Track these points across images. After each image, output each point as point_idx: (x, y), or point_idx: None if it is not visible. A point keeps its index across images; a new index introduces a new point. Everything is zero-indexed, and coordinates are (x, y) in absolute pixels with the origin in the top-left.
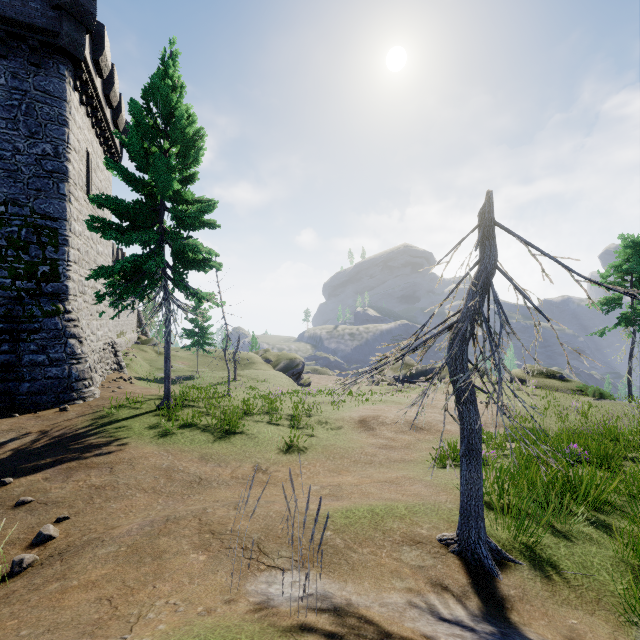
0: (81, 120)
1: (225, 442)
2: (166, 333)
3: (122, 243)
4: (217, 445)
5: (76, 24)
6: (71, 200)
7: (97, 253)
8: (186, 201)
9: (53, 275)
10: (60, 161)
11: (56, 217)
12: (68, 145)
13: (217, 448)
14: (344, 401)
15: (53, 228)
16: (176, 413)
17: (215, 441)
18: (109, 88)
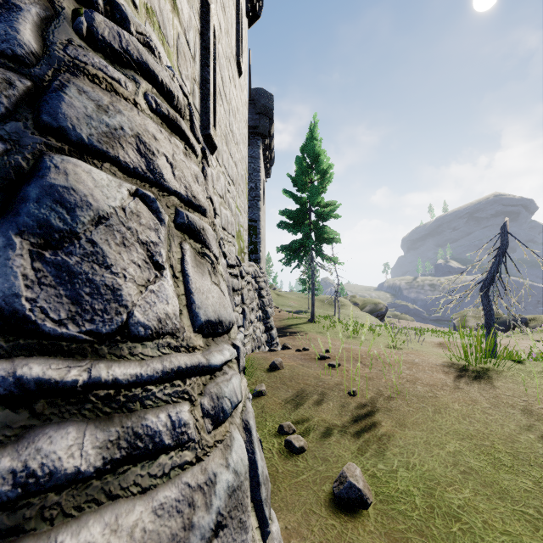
0: (262, 164)
1: (353, 339)
2: (313, 280)
3: (294, 233)
4: (350, 340)
5: (265, 118)
6: (261, 210)
7: (264, 234)
8: (322, 205)
9: (255, 250)
10: (257, 191)
11: (256, 220)
12: (260, 181)
13: (350, 341)
14: (425, 334)
15: (255, 226)
16: (319, 325)
17: (348, 338)
18: (271, 140)
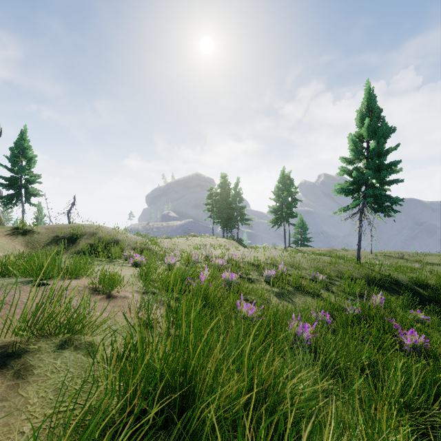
0: None
1: None
2: (23, 216)
3: (7, 190)
4: None
5: None
6: None
7: None
8: (30, 175)
9: None
10: None
11: None
12: None
13: None
14: None
15: None
16: None
17: None
18: None
